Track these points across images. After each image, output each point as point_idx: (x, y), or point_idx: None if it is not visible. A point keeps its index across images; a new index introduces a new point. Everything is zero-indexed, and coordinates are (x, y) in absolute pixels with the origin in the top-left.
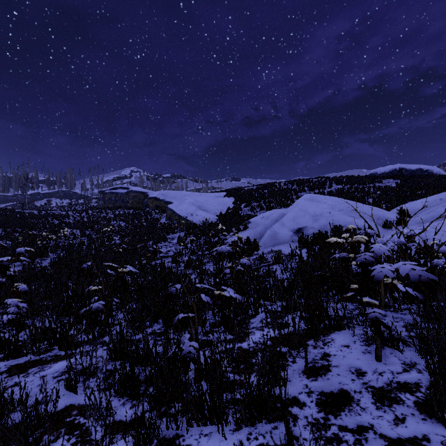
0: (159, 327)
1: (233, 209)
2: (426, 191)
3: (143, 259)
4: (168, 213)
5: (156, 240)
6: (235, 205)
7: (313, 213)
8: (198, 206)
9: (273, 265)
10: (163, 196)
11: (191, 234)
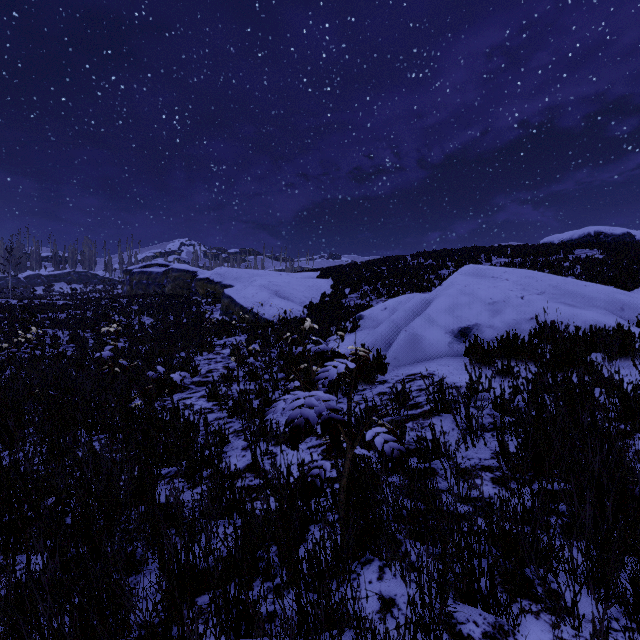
0: None
1: (332, 296)
2: None
3: (136, 397)
4: (224, 303)
5: (193, 350)
6: (335, 290)
7: (489, 299)
8: (275, 291)
9: (433, 417)
10: (220, 276)
11: (259, 338)
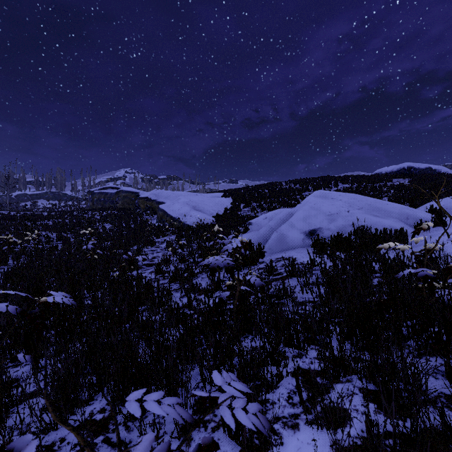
0: (104, 403)
1: (232, 209)
2: (451, 189)
3: (115, 270)
4: (159, 214)
5: (141, 245)
6: (234, 205)
7: (328, 212)
8: (193, 206)
9: (287, 279)
10: (155, 196)
11: (184, 237)
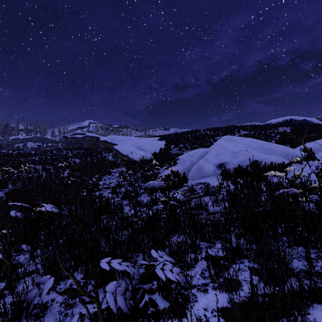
0: (79, 278)
1: (165, 149)
2: (319, 134)
3: (84, 191)
4: (113, 152)
5: (101, 174)
6: (166, 146)
7: (232, 151)
8: (138, 147)
9: (203, 197)
10: (111, 139)
11: (131, 169)
